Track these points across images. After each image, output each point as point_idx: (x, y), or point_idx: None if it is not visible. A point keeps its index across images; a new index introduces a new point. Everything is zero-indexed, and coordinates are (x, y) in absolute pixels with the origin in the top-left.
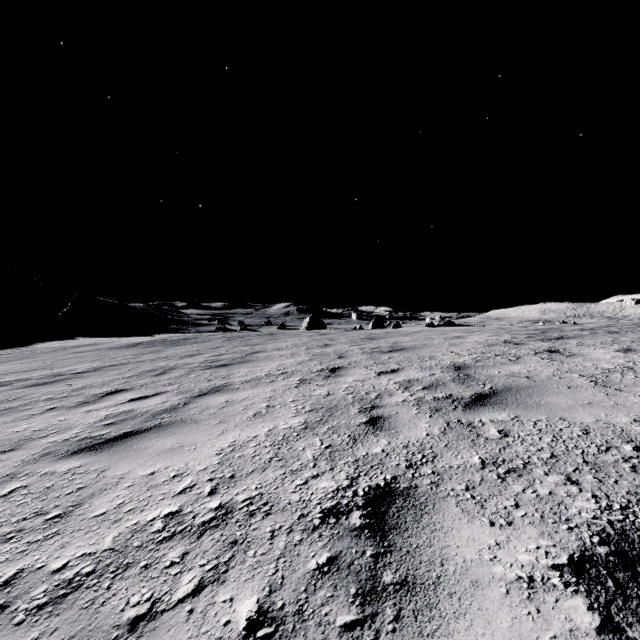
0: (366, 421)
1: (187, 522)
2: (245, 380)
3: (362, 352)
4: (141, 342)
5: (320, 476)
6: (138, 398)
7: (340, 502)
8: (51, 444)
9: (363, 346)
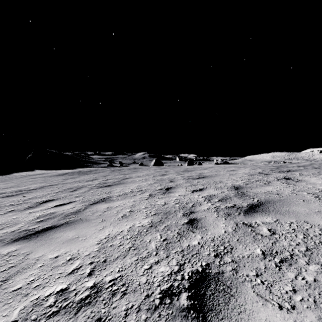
0: (187, 222)
1: (70, 299)
2: (119, 194)
3: (183, 178)
4: (67, 172)
5: (160, 262)
6: (59, 205)
7: (173, 284)
8: (3, 234)
9: (183, 175)
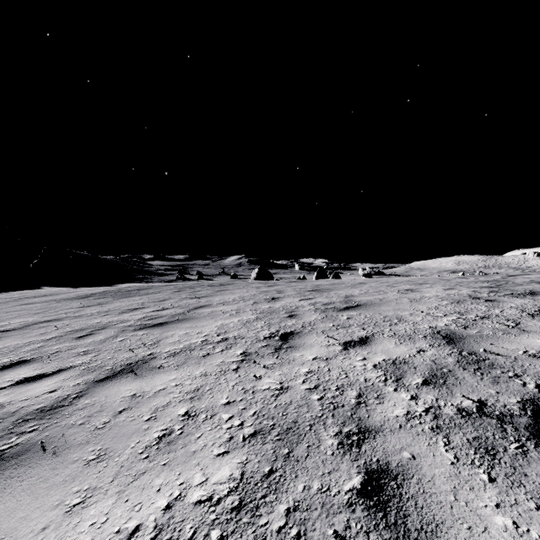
0: (362, 487)
1: None
2: (174, 350)
3: (315, 309)
4: (95, 293)
5: None
6: (29, 378)
7: None
8: None
9: (314, 300)
